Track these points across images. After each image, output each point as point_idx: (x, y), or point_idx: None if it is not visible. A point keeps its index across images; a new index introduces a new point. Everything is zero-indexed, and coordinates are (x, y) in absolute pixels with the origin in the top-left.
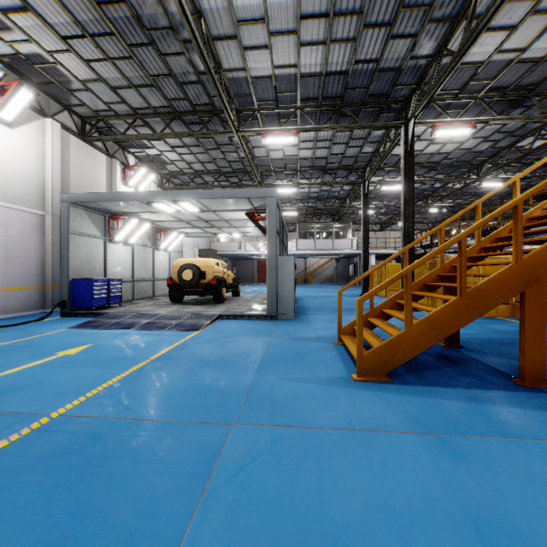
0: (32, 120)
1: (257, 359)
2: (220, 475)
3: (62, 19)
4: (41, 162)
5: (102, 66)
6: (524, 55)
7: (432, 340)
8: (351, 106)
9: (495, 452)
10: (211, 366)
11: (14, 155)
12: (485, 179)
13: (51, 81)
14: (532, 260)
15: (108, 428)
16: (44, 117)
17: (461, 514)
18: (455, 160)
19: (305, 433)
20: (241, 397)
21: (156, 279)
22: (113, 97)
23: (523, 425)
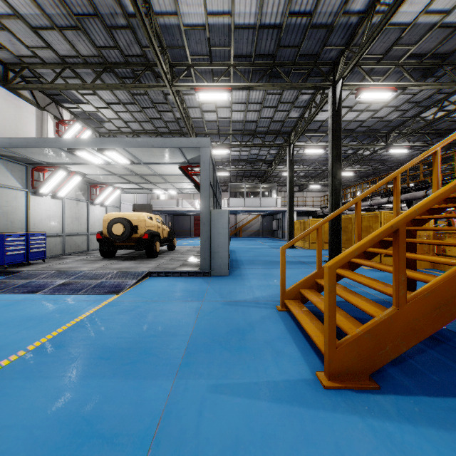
0: None
1: (182, 342)
2: None
3: None
4: None
5: None
6: (446, 20)
7: (434, 324)
8: (282, 66)
9: None
10: (113, 361)
11: None
12: (392, 145)
13: None
14: None
15: None
16: None
17: None
18: (367, 128)
19: None
20: None
21: (91, 233)
22: (36, 40)
23: None
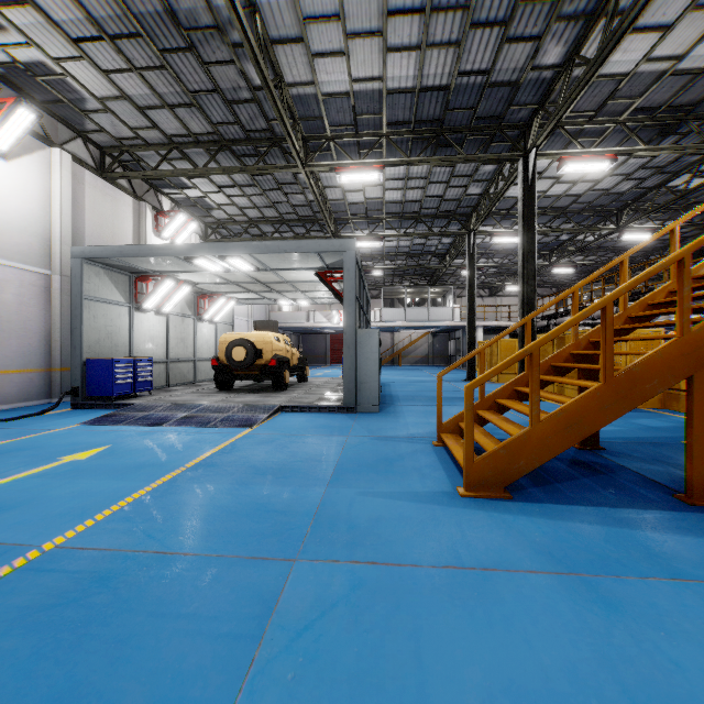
0: (35, 149)
1: (330, 466)
2: (276, 638)
3: (72, 15)
4: (46, 206)
5: (125, 78)
6: (680, 65)
7: (566, 442)
8: (453, 133)
9: (663, 602)
10: (268, 476)
11: (11, 195)
12: (627, 229)
13: (59, 99)
14: (703, 333)
15: (122, 566)
16: (51, 146)
17: (624, 699)
18: (587, 204)
19: (396, 573)
20: (307, 521)
21: (199, 359)
22: (141, 120)
23: (697, 560)
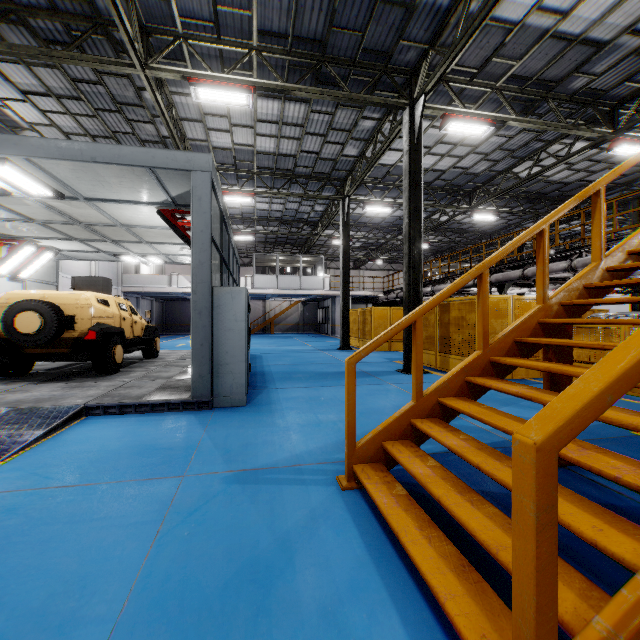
0: None
1: None
2: None
3: None
4: None
5: None
6: (562, 27)
7: None
8: (337, 64)
9: None
10: None
11: None
12: (477, 209)
13: None
14: None
15: None
16: None
17: None
18: (447, 182)
19: None
20: None
21: None
22: None
23: None
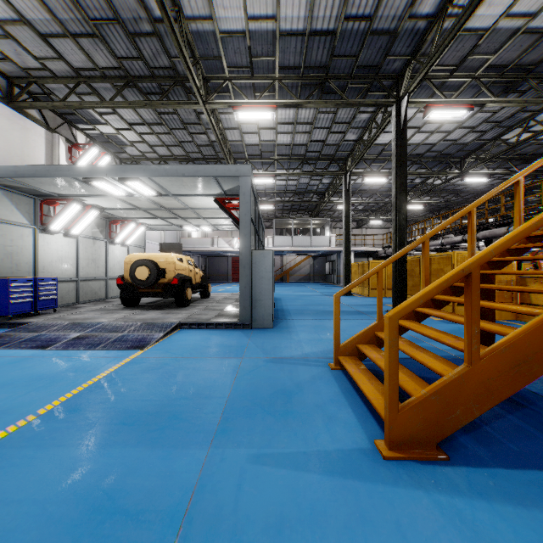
0: None
1: (218, 406)
2: None
3: None
4: None
5: (22, 0)
6: (532, 25)
7: (512, 384)
8: (337, 79)
9: None
10: (137, 427)
11: None
12: (468, 173)
13: None
14: None
15: None
16: None
17: None
18: (438, 152)
19: None
20: (169, 537)
21: (110, 277)
22: (45, 49)
23: None
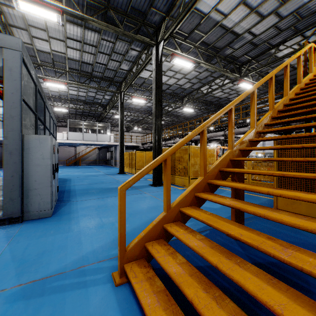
0: None
1: None
2: None
3: None
4: None
5: None
6: (224, 22)
7: None
8: (116, 12)
9: None
10: None
11: None
12: (185, 106)
13: None
14: None
15: None
16: None
17: None
18: (172, 91)
19: None
20: None
21: None
22: None
23: None
